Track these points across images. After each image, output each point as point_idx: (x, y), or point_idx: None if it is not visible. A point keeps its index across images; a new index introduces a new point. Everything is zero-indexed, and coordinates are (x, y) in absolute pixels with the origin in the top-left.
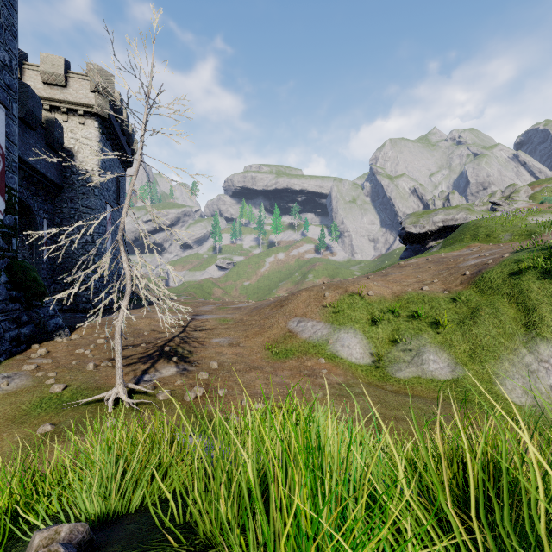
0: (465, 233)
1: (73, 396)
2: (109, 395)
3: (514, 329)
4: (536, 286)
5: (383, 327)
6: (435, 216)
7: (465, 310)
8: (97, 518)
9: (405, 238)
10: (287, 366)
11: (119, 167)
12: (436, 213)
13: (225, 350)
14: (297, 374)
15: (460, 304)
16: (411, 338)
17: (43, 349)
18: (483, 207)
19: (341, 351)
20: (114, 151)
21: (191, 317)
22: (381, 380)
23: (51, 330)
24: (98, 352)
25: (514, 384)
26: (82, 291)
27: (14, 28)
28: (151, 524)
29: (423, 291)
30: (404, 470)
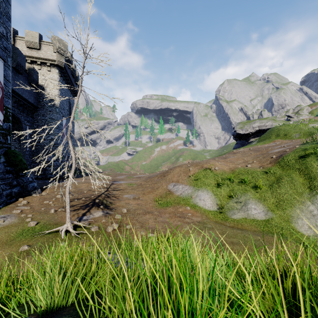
0: (271, 133)
1: (41, 228)
2: (62, 228)
3: (302, 189)
4: (315, 164)
5: (224, 188)
6: (253, 123)
7: (273, 178)
8: (47, 309)
9: (236, 136)
10: (167, 211)
11: (70, 96)
12: (254, 122)
13: (131, 202)
14: (173, 216)
15: (269, 175)
16: (241, 195)
17: (25, 201)
18: (282, 118)
19: (199, 202)
20: (67, 86)
21: (111, 182)
22: (223, 220)
23: (30, 190)
24: (57, 202)
25: (303, 222)
26: (49, 167)
27: (8, 14)
28: (79, 317)
29: (247, 167)
30: (248, 287)
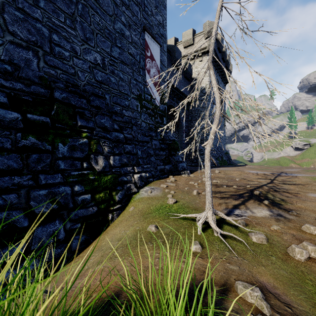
0: None
1: (178, 209)
2: (199, 217)
3: None
4: None
5: None
6: None
7: None
8: None
9: None
10: None
11: (221, 83)
12: None
13: None
14: None
15: None
16: None
17: (173, 178)
18: None
19: None
20: (218, 73)
21: (276, 174)
22: None
23: (179, 169)
24: (202, 185)
25: None
26: (200, 156)
27: (164, 4)
28: None
29: None
30: None
